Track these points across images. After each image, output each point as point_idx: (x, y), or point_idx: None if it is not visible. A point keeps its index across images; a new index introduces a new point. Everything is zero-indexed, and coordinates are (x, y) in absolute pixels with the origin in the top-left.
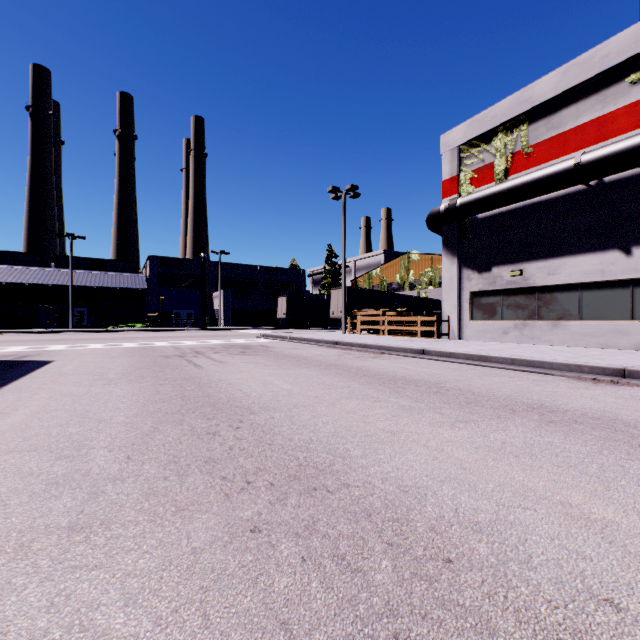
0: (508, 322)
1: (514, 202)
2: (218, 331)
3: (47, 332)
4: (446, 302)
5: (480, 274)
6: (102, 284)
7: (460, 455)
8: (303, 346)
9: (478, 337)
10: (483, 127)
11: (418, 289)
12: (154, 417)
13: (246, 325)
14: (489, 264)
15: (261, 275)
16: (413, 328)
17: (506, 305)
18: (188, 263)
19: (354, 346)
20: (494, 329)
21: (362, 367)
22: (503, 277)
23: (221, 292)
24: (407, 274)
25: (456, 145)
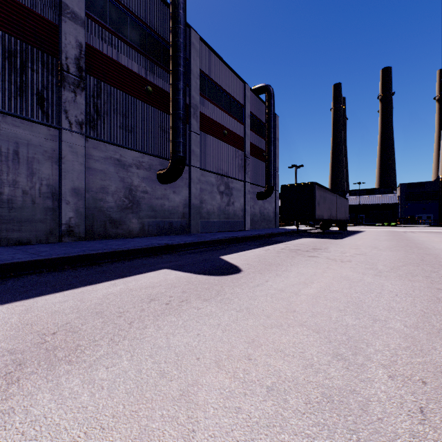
0: None
1: None
2: None
3: (350, 226)
4: None
5: None
6: (372, 202)
7: (432, 238)
8: None
9: None
10: None
11: None
12: (388, 235)
13: None
14: None
15: None
16: None
17: None
18: (427, 184)
19: None
20: None
21: None
22: None
23: None
24: None
25: None
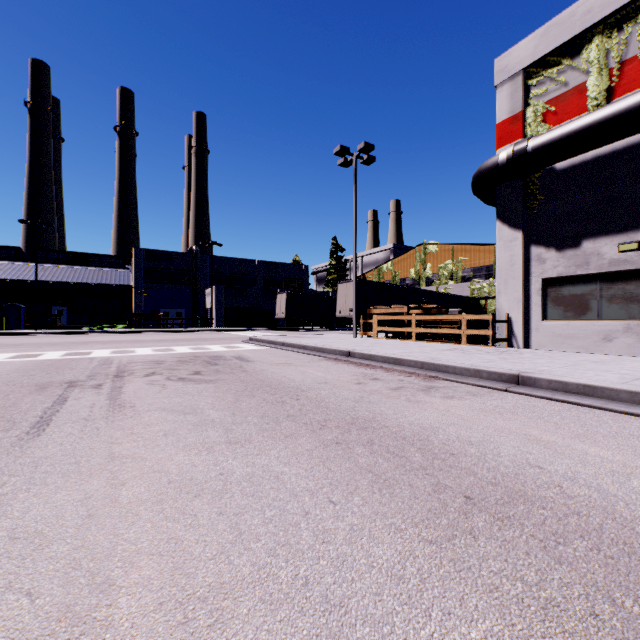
0: (612, 323)
1: (634, 131)
2: (206, 333)
3: (0, 334)
4: (503, 294)
5: (560, 252)
6: (81, 280)
7: None
8: (299, 358)
9: (557, 345)
10: (568, 31)
11: (436, 284)
12: None
13: (241, 326)
14: (577, 236)
15: (259, 270)
16: (455, 331)
17: (607, 297)
18: (178, 257)
19: (377, 360)
20: (586, 333)
21: (428, 435)
22: (603, 254)
23: (213, 288)
24: (423, 268)
25: (520, 68)
